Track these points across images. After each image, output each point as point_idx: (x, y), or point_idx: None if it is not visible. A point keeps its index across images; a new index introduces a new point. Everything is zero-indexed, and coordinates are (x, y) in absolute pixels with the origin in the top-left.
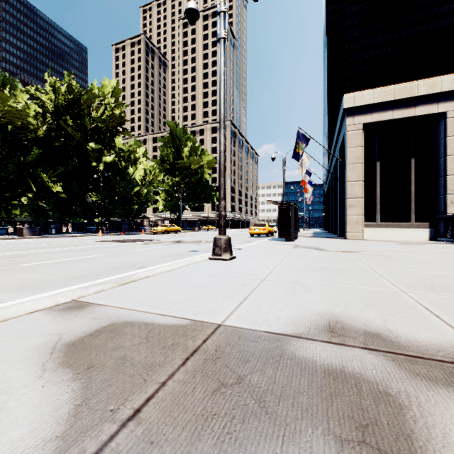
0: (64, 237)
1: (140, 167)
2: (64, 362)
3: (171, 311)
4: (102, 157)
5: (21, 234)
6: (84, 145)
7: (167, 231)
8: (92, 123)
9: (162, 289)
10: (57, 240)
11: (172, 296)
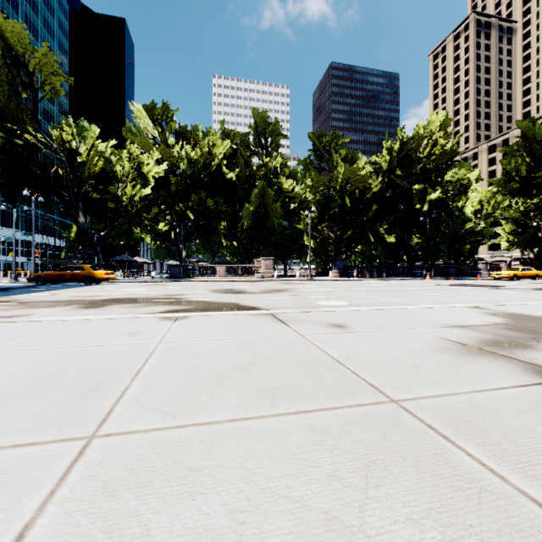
0: (395, 280)
1: (472, 197)
2: (494, 315)
3: (540, 314)
4: (426, 196)
5: (365, 277)
6: (410, 190)
7: (517, 277)
8: (417, 166)
9: (531, 309)
10: (394, 282)
11: (540, 312)
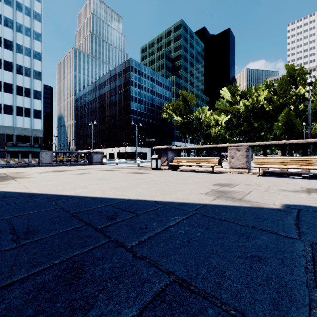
0: None
1: None
2: None
3: None
4: None
5: None
6: None
7: None
8: None
9: None
10: None
11: None
